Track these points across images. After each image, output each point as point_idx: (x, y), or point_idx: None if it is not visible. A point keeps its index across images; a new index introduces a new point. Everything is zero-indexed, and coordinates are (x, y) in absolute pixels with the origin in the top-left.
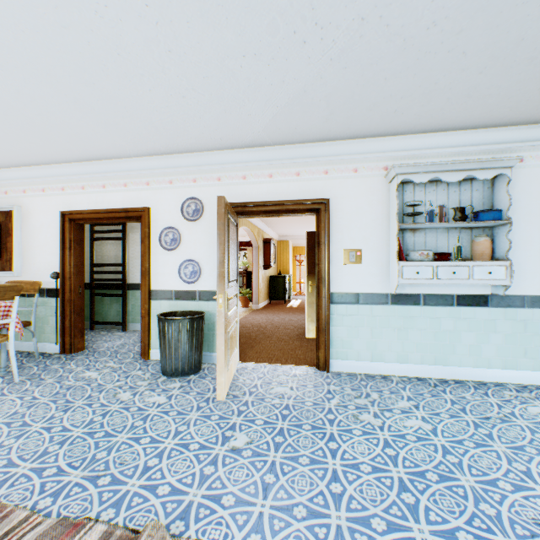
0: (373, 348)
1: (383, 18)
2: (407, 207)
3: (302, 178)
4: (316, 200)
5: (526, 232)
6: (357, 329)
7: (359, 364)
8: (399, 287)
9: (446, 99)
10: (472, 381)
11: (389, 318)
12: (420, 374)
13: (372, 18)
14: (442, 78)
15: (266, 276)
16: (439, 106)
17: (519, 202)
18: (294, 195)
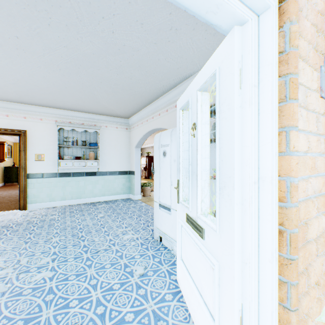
0: (50, 196)
1: (28, 81)
2: (65, 138)
3: (10, 118)
4: (19, 130)
5: (108, 150)
6: (42, 189)
7: (44, 204)
8: (63, 170)
9: (71, 104)
10: (91, 202)
11: (58, 183)
12: (71, 203)
13: (23, 80)
14: (64, 99)
15: (1, 167)
16: (70, 105)
17: (106, 140)
18: (5, 126)
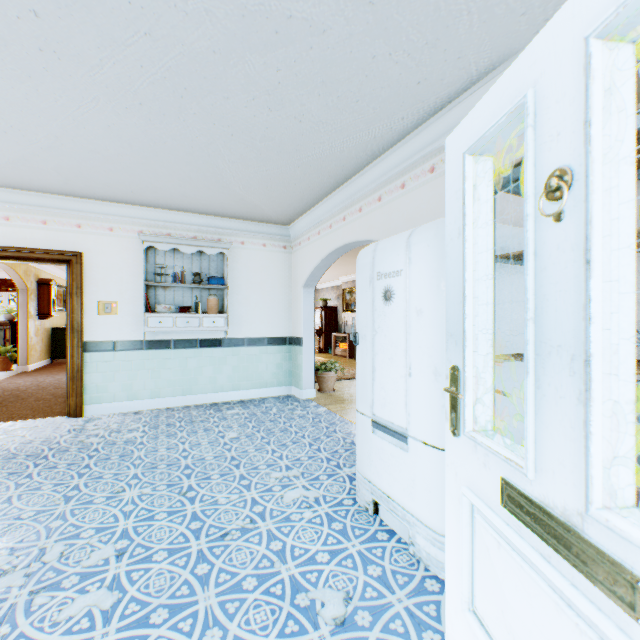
0: (130, 389)
1: (76, 141)
2: (158, 268)
3: (51, 227)
4: (67, 252)
5: (247, 294)
6: (114, 374)
7: (116, 405)
8: (154, 334)
9: (170, 195)
10: (210, 403)
11: (145, 361)
12: (172, 404)
13: (66, 139)
14: (155, 182)
15: (45, 328)
16: (168, 197)
17: (242, 273)
18: (41, 243)
